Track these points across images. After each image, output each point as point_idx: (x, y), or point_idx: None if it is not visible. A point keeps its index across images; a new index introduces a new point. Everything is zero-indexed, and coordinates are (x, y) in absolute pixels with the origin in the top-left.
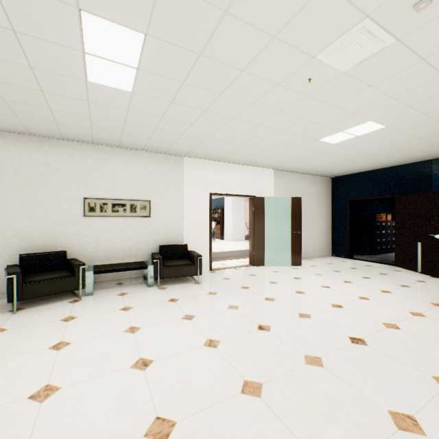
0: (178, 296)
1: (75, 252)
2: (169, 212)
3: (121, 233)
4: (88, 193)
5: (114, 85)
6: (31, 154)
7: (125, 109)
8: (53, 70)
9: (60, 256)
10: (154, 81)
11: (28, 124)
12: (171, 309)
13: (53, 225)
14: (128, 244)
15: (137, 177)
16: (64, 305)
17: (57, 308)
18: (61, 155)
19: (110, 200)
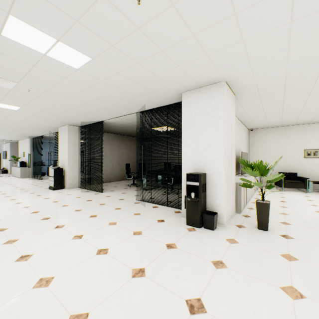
0: None
1: (299, 173)
2: None
3: None
4: (306, 147)
5: None
6: (280, 134)
7: None
8: (307, 112)
9: (293, 174)
10: None
11: (283, 124)
12: None
13: (289, 161)
14: None
15: None
16: (300, 193)
17: (298, 193)
18: (292, 132)
19: (318, 150)
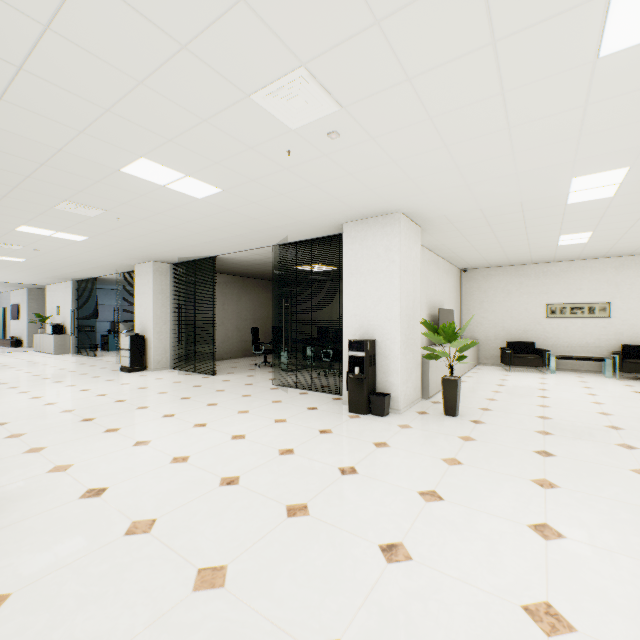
0: (635, 385)
1: (539, 343)
2: (633, 313)
3: (577, 331)
4: (549, 300)
5: (573, 243)
6: (510, 278)
7: (582, 247)
8: (539, 247)
9: (529, 345)
10: (602, 237)
11: (512, 262)
12: (623, 387)
13: (524, 324)
14: (585, 341)
15: (595, 282)
16: (536, 374)
17: (532, 374)
18: (529, 275)
19: (567, 305)
